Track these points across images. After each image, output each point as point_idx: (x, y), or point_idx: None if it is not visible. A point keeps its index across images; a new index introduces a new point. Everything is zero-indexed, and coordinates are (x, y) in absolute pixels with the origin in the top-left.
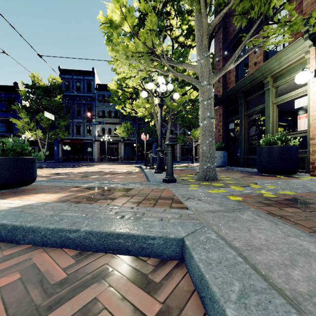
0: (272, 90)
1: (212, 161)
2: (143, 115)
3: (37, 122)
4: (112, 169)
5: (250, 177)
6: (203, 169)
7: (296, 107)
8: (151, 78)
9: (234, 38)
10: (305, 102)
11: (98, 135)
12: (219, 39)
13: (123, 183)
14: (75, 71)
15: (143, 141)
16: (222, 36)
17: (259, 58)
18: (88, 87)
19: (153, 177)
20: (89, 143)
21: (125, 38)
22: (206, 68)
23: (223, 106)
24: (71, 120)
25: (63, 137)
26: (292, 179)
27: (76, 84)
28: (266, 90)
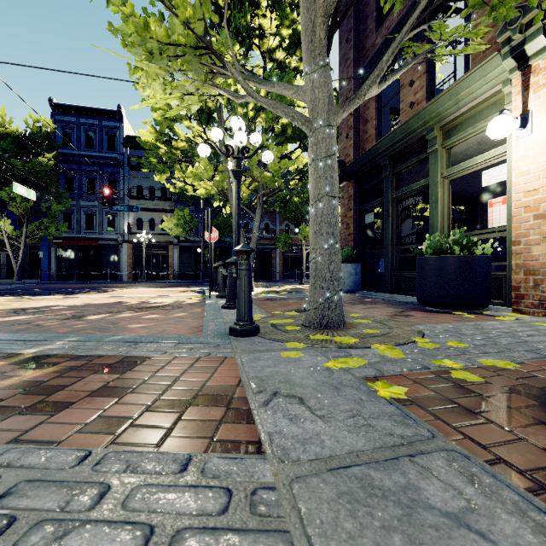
0: (441, 152)
1: (334, 287)
2: (208, 194)
3: (5, 204)
4: (146, 297)
5: (407, 317)
6: (316, 304)
7: (484, 185)
8: (222, 123)
9: (374, 59)
10: (502, 175)
11: (128, 231)
12: (349, 60)
13: (134, 342)
14: (83, 109)
15: (215, 243)
16: (354, 56)
17: (419, 95)
18: (109, 140)
19: (214, 321)
20: (111, 246)
21: (150, 19)
22: (322, 92)
23: (355, 182)
24: (76, 203)
25: (58, 234)
26: (483, 319)
27: (85, 133)
28: (432, 153)
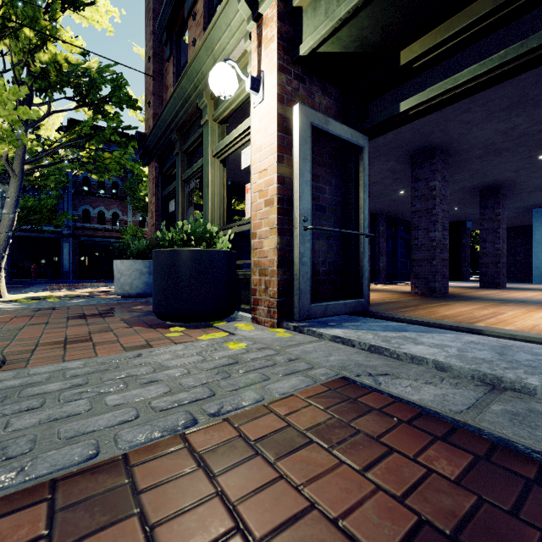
0: (213, 126)
1: None
2: None
3: None
4: None
5: (80, 343)
6: None
7: (243, 167)
8: None
9: (166, 9)
10: None
11: None
12: (150, 11)
13: None
14: None
15: (36, 233)
16: (155, 6)
17: None
18: None
19: None
20: None
21: None
22: None
23: (157, 161)
24: None
25: None
26: (192, 338)
27: None
28: (205, 126)
